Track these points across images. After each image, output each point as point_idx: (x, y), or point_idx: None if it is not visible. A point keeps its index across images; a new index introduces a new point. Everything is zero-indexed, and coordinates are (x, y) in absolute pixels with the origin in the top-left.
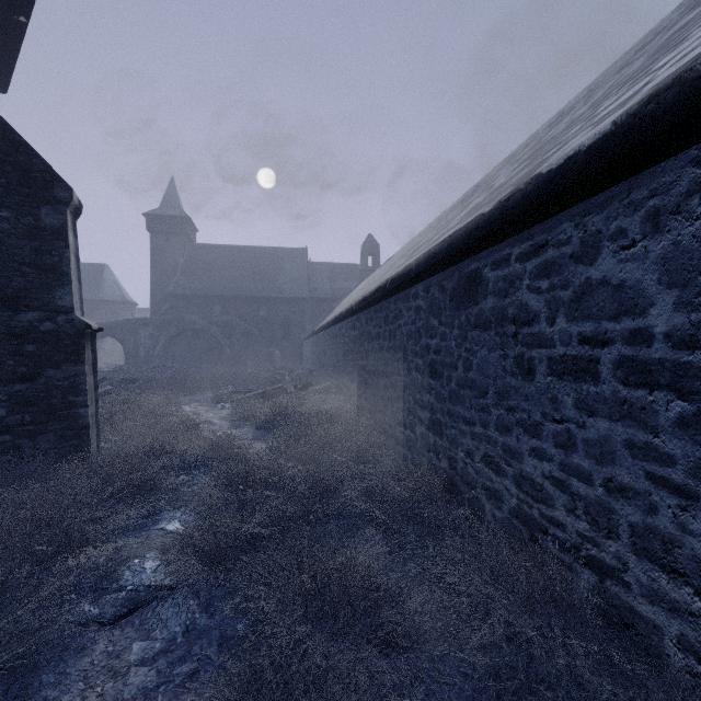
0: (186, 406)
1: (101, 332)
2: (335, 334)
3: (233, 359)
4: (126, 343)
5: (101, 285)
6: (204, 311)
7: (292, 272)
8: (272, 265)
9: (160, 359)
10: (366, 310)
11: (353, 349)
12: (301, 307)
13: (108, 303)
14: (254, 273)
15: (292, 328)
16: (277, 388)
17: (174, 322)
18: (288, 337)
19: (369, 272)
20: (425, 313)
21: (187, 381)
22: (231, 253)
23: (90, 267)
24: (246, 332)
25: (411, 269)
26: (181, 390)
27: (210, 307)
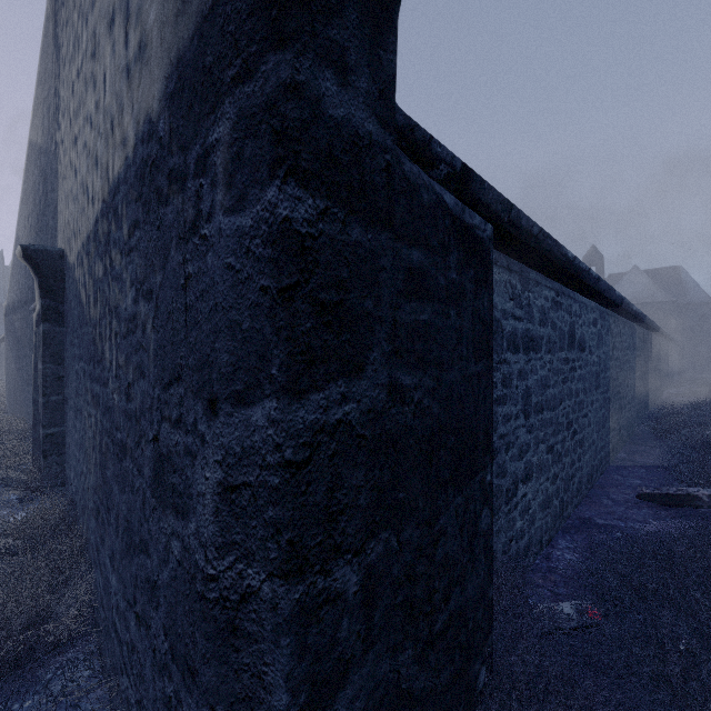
0: None
1: None
2: None
3: None
4: None
5: None
6: None
7: None
8: None
9: None
10: None
11: None
12: None
13: None
14: None
15: None
16: None
17: None
18: None
19: None
20: None
21: None
22: None
23: None
24: None
25: None
26: None
27: None
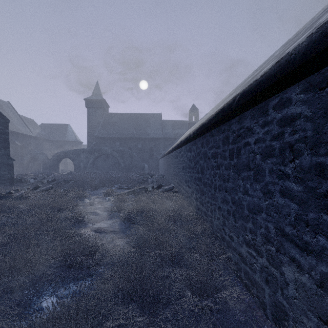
0: (87, 199)
1: (63, 155)
2: (177, 155)
3: (125, 169)
4: (74, 161)
5: (66, 133)
6: (111, 145)
7: (154, 125)
8: (144, 122)
9: (90, 168)
10: (201, 136)
11: (189, 165)
12: (158, 142)
13: (69, 142)
14: (135, 126)
15: (154, 153)
16: (142, 188)
17: (97, 150)
18: (152, 158)
19: (193, 123)
20: (311, 121)
21: (97, 181)
22: (124, 117)
23: (62, 126)
24: (131, 155)
25: (291, 60)
26: (91, 187)
27: (114, 143)
